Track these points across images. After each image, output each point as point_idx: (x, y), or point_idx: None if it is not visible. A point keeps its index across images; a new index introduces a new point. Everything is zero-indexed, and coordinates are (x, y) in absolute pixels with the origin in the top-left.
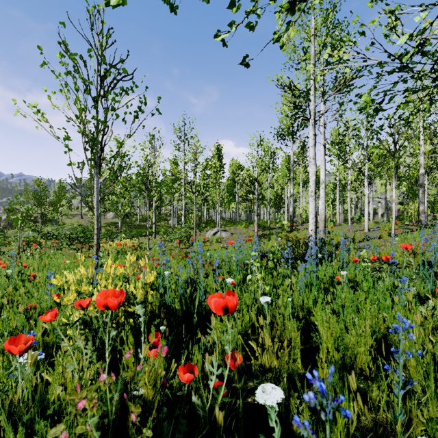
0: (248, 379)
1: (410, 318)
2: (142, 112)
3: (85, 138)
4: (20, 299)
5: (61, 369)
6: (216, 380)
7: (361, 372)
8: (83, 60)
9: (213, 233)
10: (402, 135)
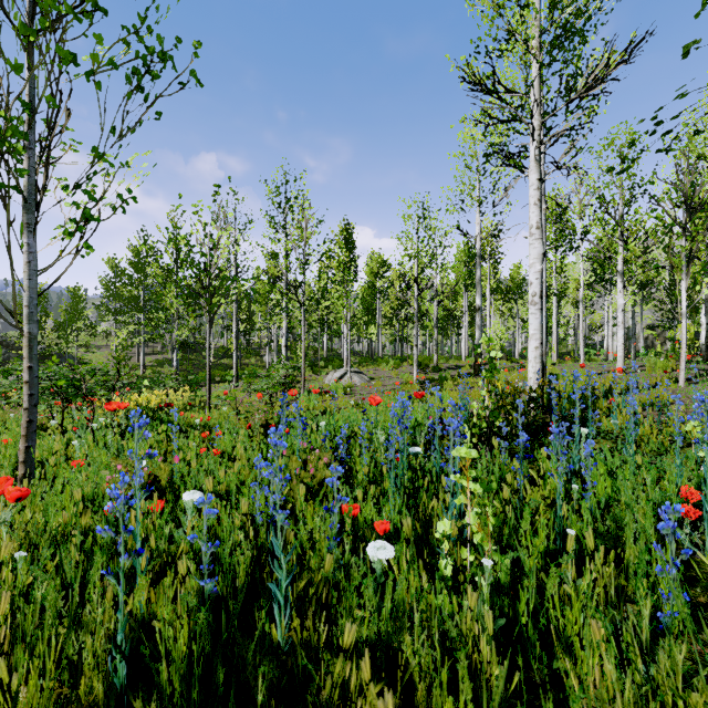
0: None
1: None
2: (154, 76)
3: None
4: None
5: None
6: None
7: None
8: None
9: (337, 377)
10: (701, 189)
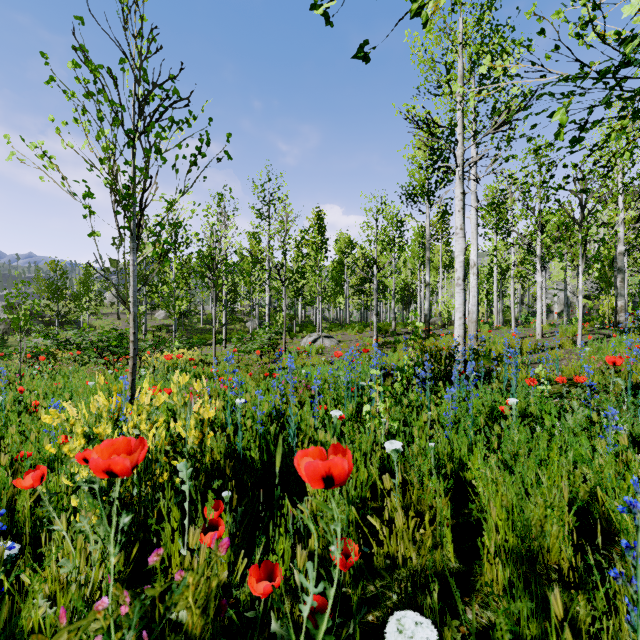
0: (366, 579)
1: (628, 477)
2: (203, 156)
3: (114, 195)
4: (10, 443)
5: (55, 567)
6: (313, 604)
7: (560, 575)
8: (112, 75)
9: (311, 340)
10: (592, 195)
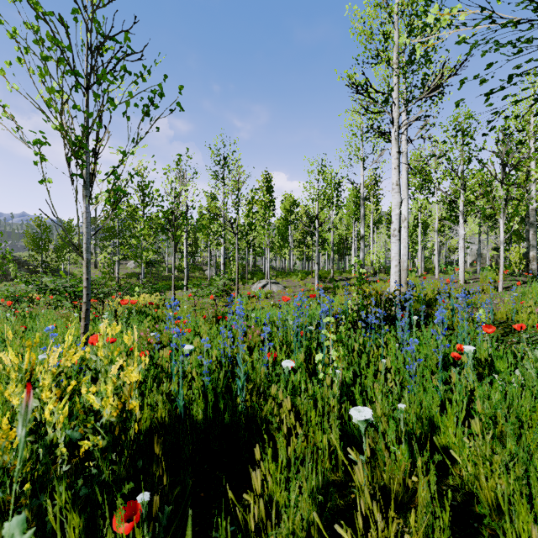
0: None
1: None
2: (156, 107)
3: (64, 140)
4: None
5: None
6: None
7: None
8: (63, 22)
9: (260, 286)
10: (513, 155)
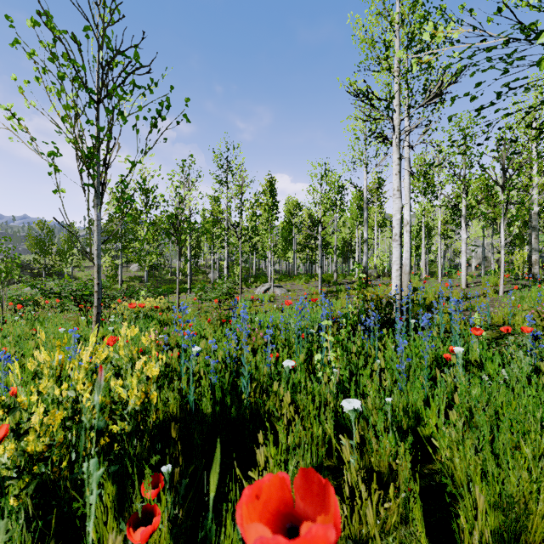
0: None
1: None
2: (163, 119)
3: (77, 153)
4: None
5: None
6: None
7: None
8: (76, 40)
9: (264, 289)
10: (513, 161)
